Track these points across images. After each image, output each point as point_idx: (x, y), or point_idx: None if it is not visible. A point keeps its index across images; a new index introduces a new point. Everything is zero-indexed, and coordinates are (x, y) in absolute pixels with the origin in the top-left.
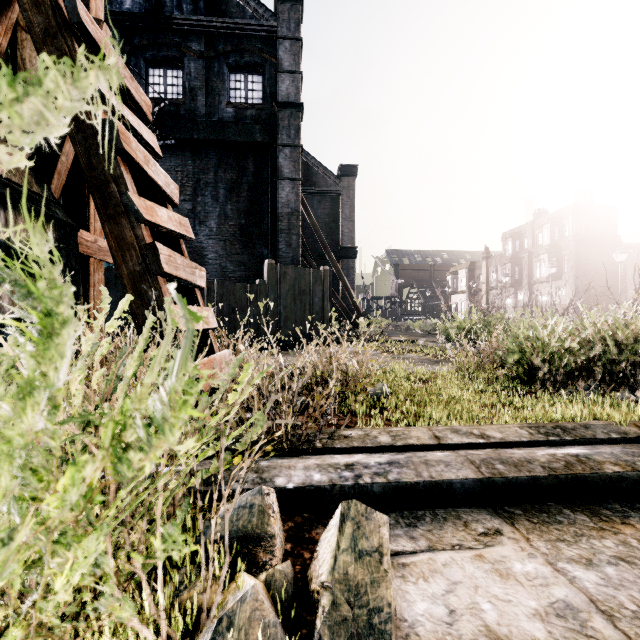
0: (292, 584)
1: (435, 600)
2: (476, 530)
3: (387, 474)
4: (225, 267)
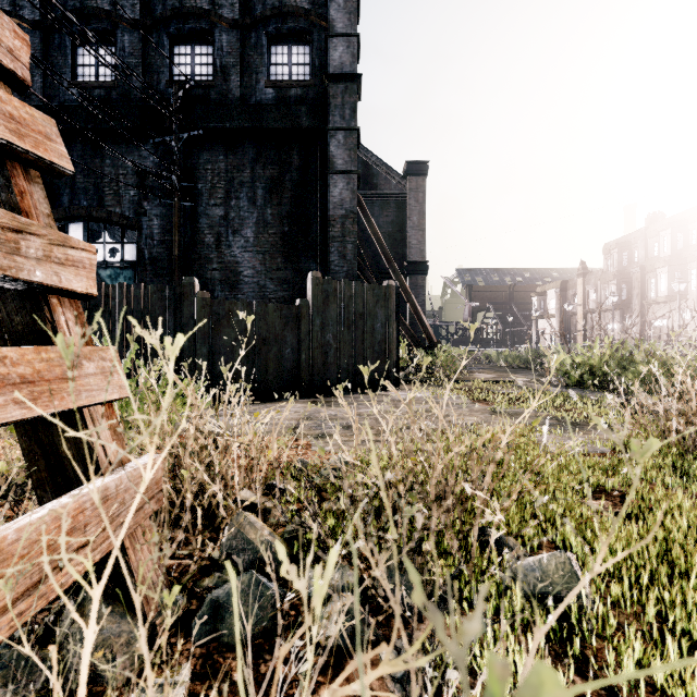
0: None
1: None
2: None
3: None
4: (264, 286)
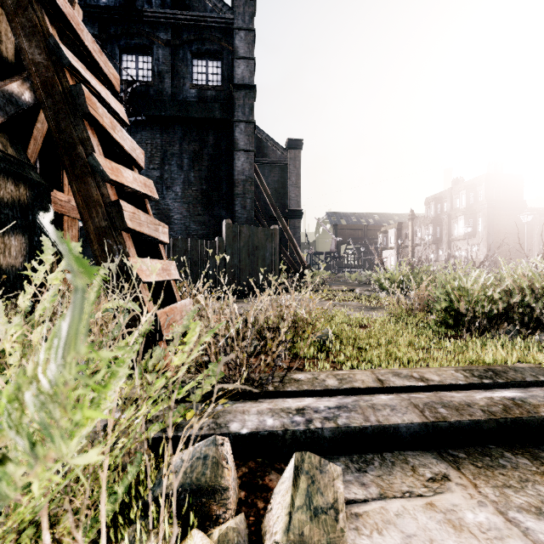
0: (246, 541)
1: None
2: (424, 475)
3: (336, 419)
4: (189, 226)
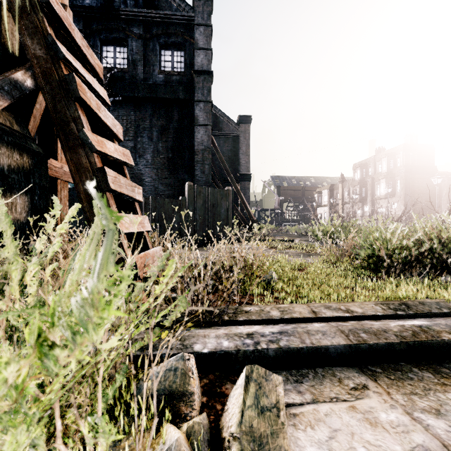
0: (208, 433)
1: (321, 445)
2: (348, 385)
3: (279, 341)
4: (157, 188)
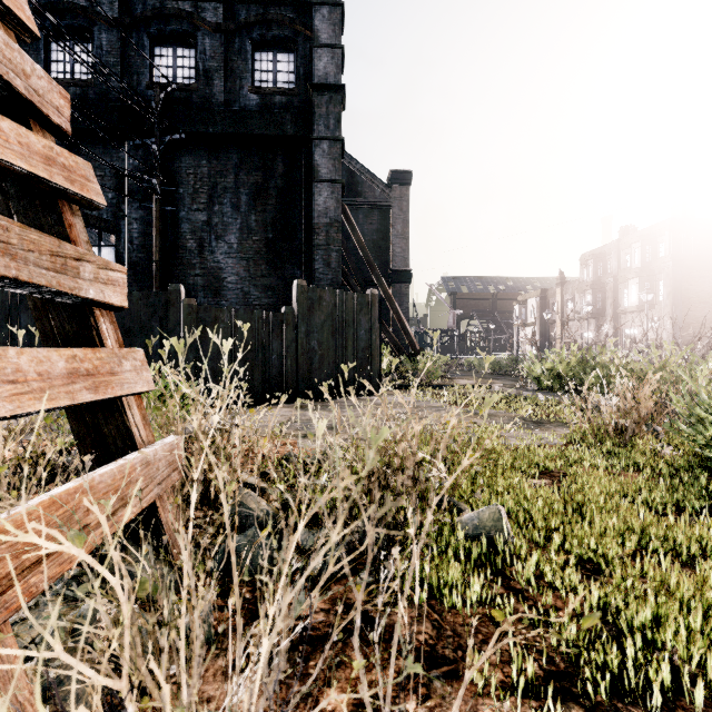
0: None
1: None
2: None
3: None
4: (248, 293)
